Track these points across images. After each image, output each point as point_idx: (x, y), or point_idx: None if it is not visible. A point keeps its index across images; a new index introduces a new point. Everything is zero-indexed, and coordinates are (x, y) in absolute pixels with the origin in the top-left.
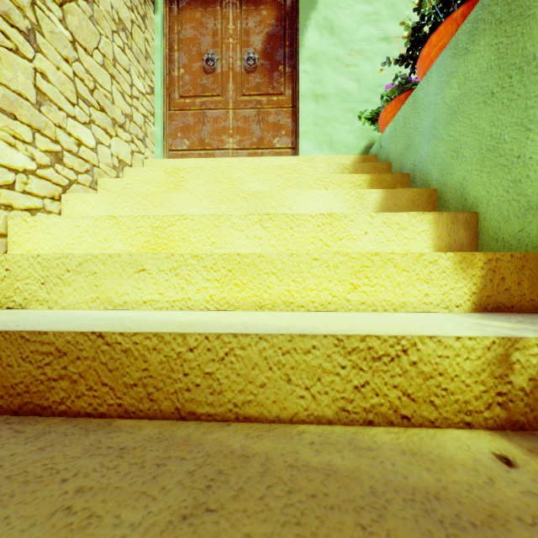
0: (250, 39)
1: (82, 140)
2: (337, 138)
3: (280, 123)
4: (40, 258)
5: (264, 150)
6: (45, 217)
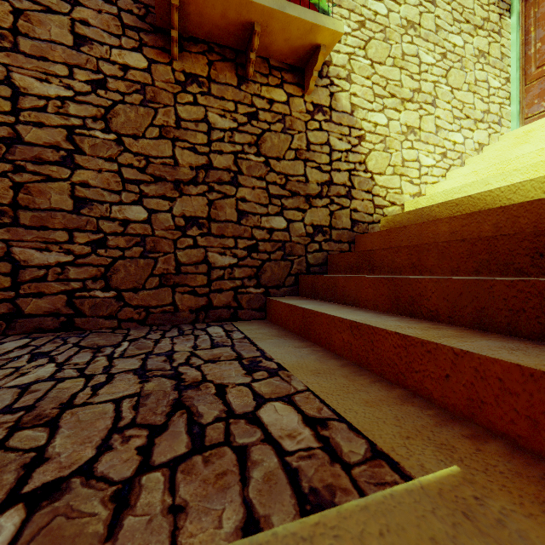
0: None
1: (456, 141)
2: None
3: None
4: (444, 192)
5: None
6: (441, 182)
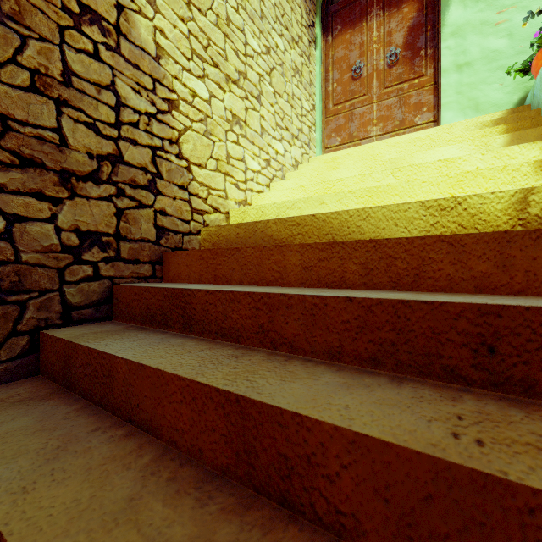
0: (392, 38)
1: (278, 151)
2: (483, 99)
3: (421, 102)
4: (276, 204)
5: (405, 130)
6: (269, 192)
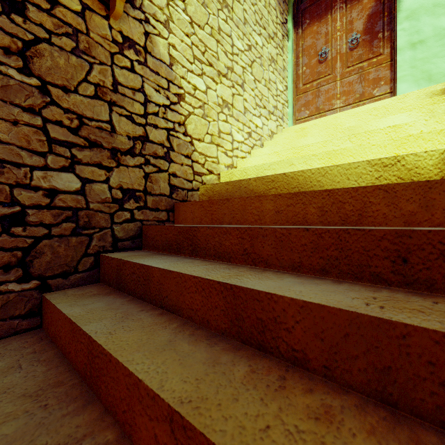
0: (353, 26)
1: (257, 125)
2: (436, 71)
3: (379, 77)
4: (256, 166)
5: (365, 101)
6: (250, 158)
